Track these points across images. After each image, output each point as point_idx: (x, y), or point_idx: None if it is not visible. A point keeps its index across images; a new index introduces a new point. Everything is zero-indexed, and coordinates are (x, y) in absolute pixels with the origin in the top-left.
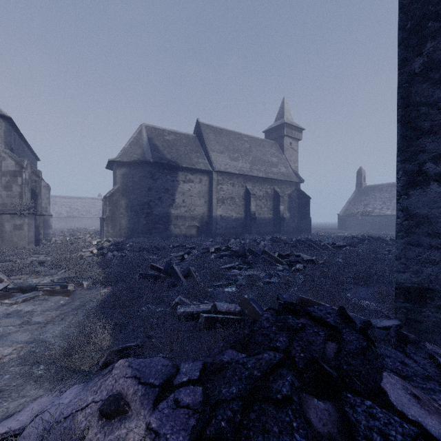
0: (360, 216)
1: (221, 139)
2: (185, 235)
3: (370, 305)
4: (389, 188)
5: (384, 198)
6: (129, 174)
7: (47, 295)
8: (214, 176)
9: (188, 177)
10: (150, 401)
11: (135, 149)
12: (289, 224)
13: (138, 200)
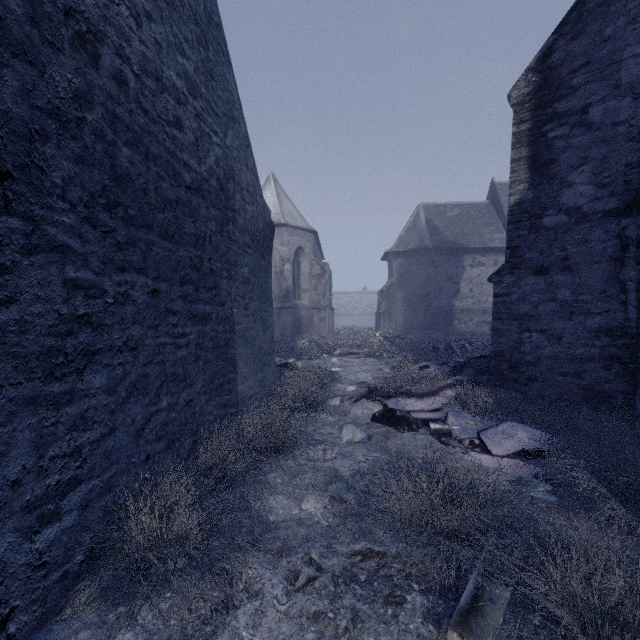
0: None
1: None
2: (472, 333)
3: None
4: None
5: None
6: (405, 264)
7: (365, 357)
8: None
9: (477, 260)
10: (437, 365)
11: (412, 235)
12: None
13: (416, 293)
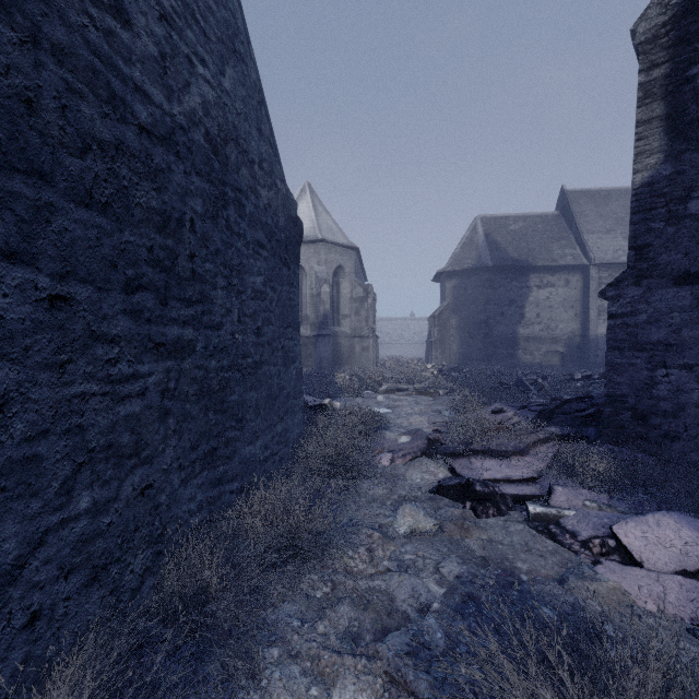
0: None
1: (608, 208)
2: (539, 365)
3: None
4: None
5: None
6: (460, 286)
7: (417, 395)
8: (592, 272)
9: (545, 280)
10: (516, 409)
11: (468, 252)
12: None
13: (473, 318)
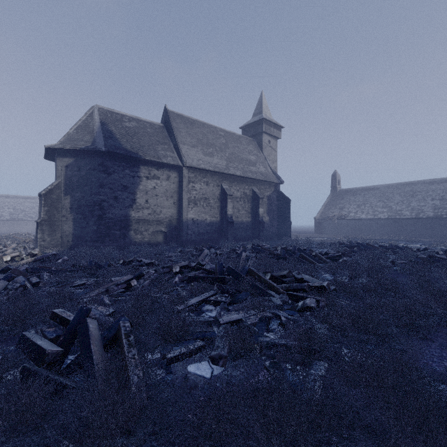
0: (336, 220)
1: (193, 131)
2: (148, 242)
3: None
4: (363, 192)
5: (358, 201)
6: (74, 166)
7: None
8: (185, 172)
9: (153, 172)
10: None
11: (83, 134)
12: (268, 229)
13: (87, 200)
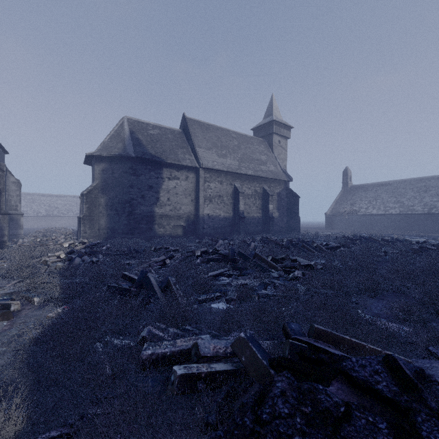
0: (346, 215)
1: (208, 135)
2: (170, 235)
3: (394, 328)
4: (374, 188)
5: (369, 197)
6: (109, 170)
7: None
8: (201, 173)
9: (173, 174)
10: None
11: (116, 143)
12: (278, 224)
13: (119, 198)
